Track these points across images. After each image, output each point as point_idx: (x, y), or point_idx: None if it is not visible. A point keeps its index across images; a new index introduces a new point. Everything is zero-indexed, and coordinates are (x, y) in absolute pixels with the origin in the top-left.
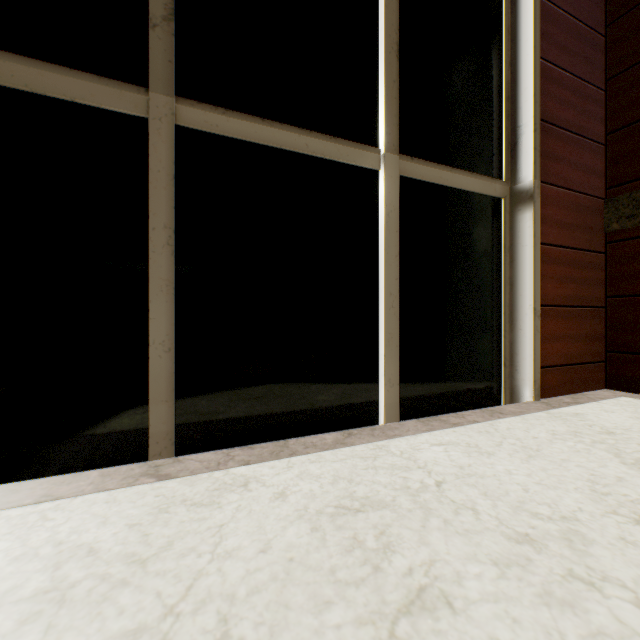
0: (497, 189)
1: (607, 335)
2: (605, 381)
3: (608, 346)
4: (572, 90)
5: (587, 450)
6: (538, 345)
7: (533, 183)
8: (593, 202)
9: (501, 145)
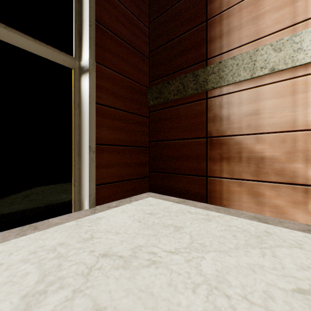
0: (66, 60)
1: (150, 162)
2: (149, 188)
3: (150, 168)
4: (125, 16)
5: (23, 277)
6: (94, 170)
7: (89, 61)
8: (141, 87)
9: (72, 32)
